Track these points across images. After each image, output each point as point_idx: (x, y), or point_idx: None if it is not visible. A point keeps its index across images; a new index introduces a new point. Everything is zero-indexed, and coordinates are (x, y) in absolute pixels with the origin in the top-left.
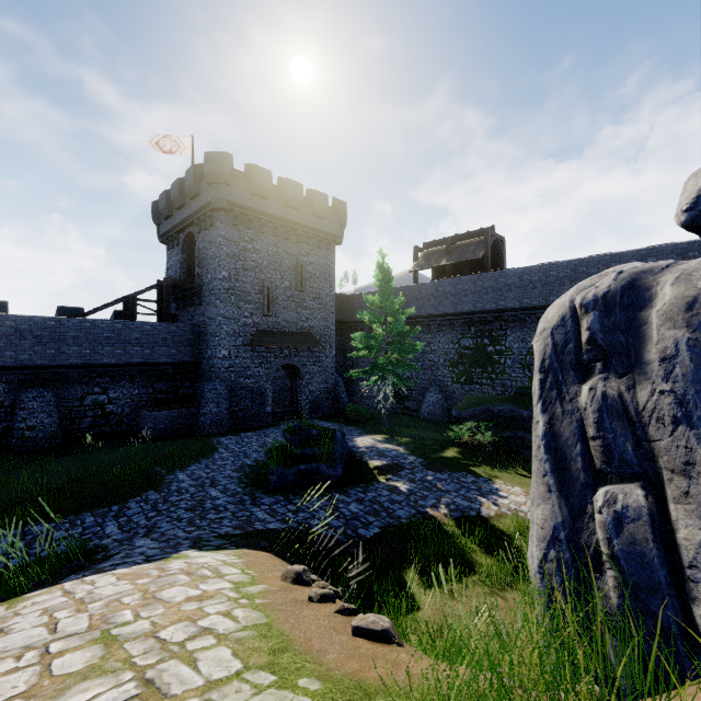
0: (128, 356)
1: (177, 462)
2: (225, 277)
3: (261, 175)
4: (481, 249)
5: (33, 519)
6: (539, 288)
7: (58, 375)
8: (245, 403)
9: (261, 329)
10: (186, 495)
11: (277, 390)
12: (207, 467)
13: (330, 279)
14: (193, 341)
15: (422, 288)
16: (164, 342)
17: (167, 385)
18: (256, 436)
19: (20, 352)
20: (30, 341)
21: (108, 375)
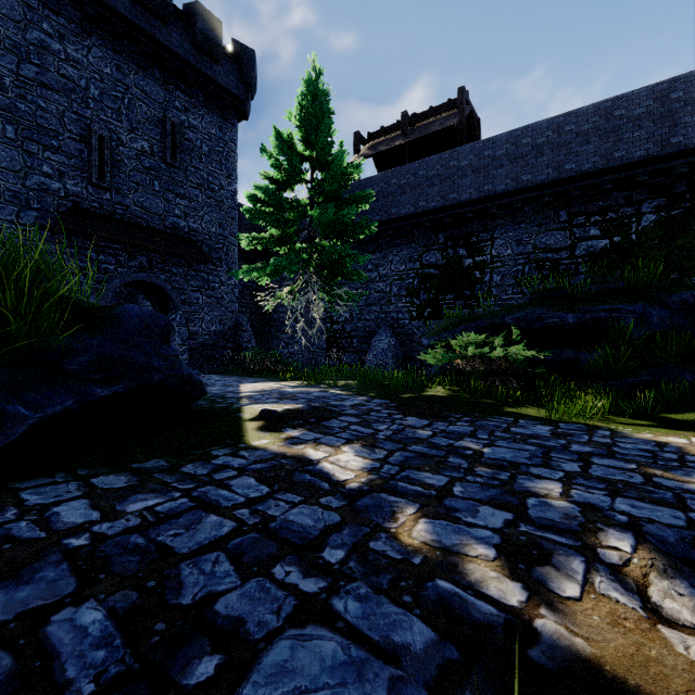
0: None
1: None
2: None
3: None
4: (453, 118)
5: None
6: (548, 154)
7: None
8: None
9: (84, 207)
10: None
11: None
12: None
13: (227, 165)
14: None
15: (366, 185)
16: None
17: None
18: None
19: None
20: None
21: None
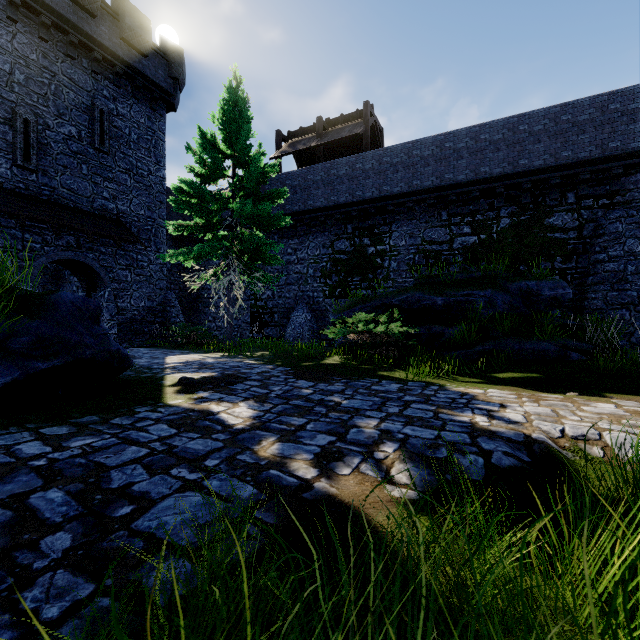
0: None
1: None
2: None
3: None
4: (359, 127)
5: None
6: (432, 165)
7: None
8: None
9: (8, 187)
10: None
11: None
12: None
13: (156, 153)
14: None
15: (286, 178)
16: None
17: None
18: None
19: None
20: None
21: None
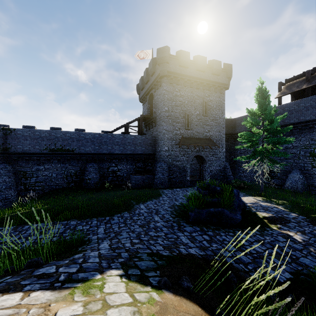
0: (125, 150)
1: (141, 199)
2: (166, 110)
3: (184, 55)
4: None
5: (73, 217)
6: None
7: (99, 157)
8: (176, 174)
9: (184, 136)
10: (142, 217)
11: (192, 170)
12: (155, 203)
13: (221, 109)
14: (152, 144)
15: (285, 107)
16: (140, 144)
17: (141, 164)
18: (181, 191)
19: (86, 147)
20: (89, 143)
21: (118, 158)
